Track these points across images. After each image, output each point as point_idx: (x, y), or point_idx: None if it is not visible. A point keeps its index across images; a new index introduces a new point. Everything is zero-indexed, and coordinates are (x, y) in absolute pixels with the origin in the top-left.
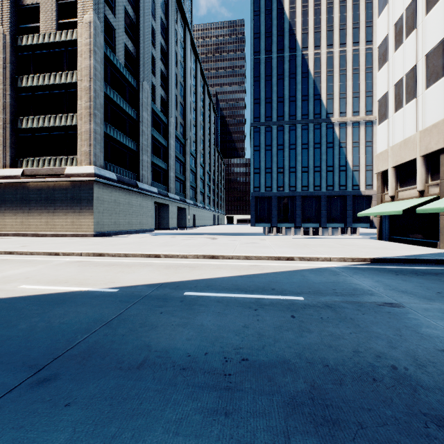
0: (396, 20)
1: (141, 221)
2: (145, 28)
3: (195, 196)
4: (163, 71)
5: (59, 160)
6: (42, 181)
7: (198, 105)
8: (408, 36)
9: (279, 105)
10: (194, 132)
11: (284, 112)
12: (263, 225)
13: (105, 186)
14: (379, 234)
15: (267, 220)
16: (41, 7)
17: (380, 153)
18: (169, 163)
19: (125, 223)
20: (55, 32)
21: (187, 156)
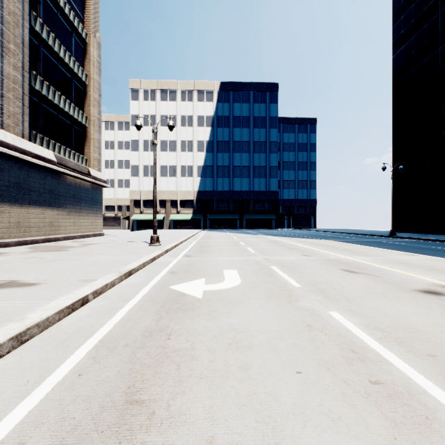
0: (145, 139)
1: None
2: None
3: None
4: None
5: (73, 154)
6: (81, 178)
7: None
8: (152, 151)
9: None
10: None
11: None
12: None
13: None
14: (132, 228)
15: None
16: None
17: (134, 191)
18: None
19: None
20: (70, 8)
21: None
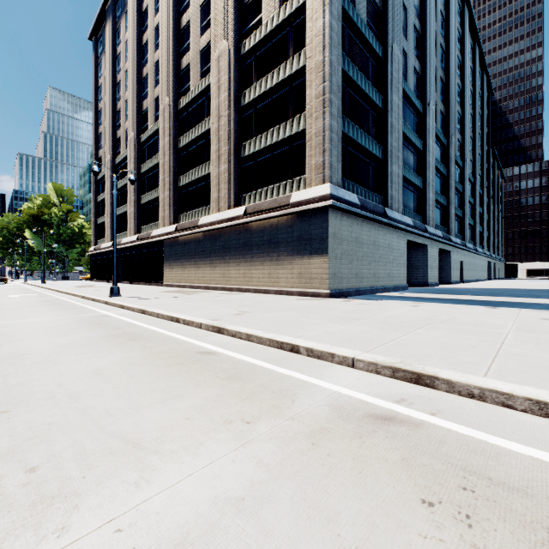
0: None
1: (389, 272)
2: None
3: (461, 232)
4: (417, 28)
5: (282, 187)
6: (264, 218)
7: (465, 79)
8: None
9: None
10: (459, 126)
11: None
12: None
13: (344, 215)
14: None
15: None
16: None
17: None
18: (426, 177)
19: (369, 276)
20: (278, 11)
21: (451, 165)
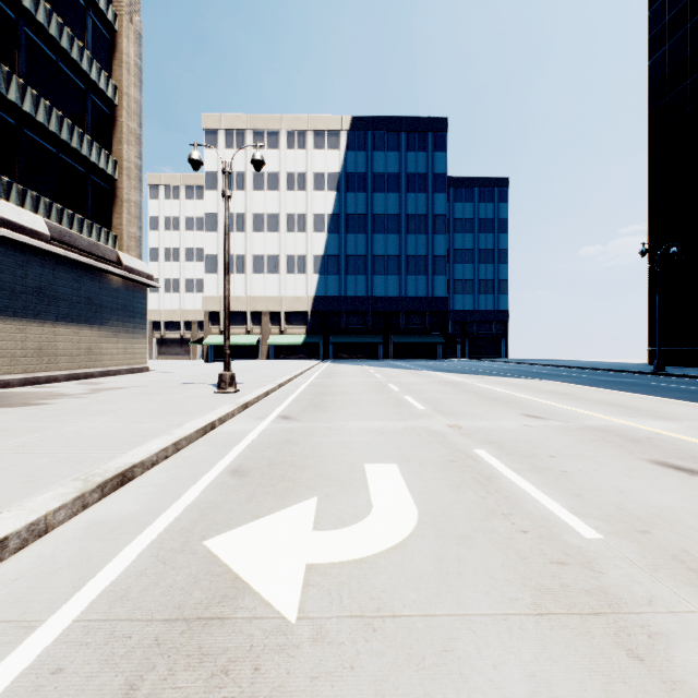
0: None
1: None
2: None
3: None
4: None
5: (88, 226)
6: (101, 268)
7: None
8: (239, 232)
9: None
10: None
11: None
12: None
13: None
14: (207, 358)
15: None
16: None
17: (210, 297)
18: None
19: None
20: None
21: None
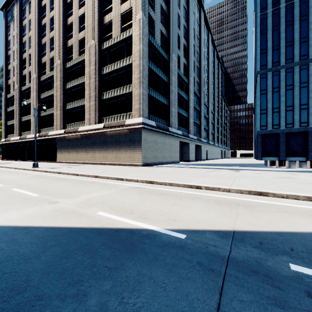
0: None
1: (171, 155)
2: (173, 15)
3: (207, 136)
4: (185, 45)
5: (122, 116)
6: (113, 130)
7: (209, 66)
8: None
9: (287, 49)
10: (206, 88)
11: (294, 54)
12: (269, 159)
13: (149, 131)
14: None
15: (274, 154)
16: (113, 22)
17: None
18: (189, 112)
19: (161, 157)
20: (120, 34)
21: (202, 106)
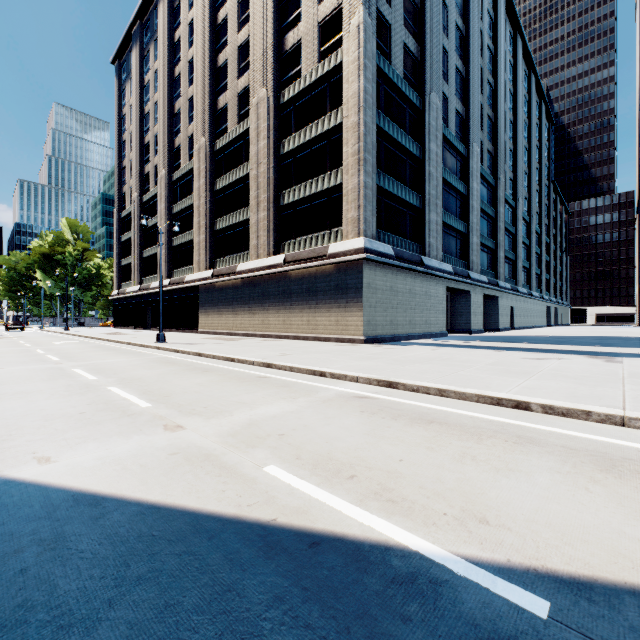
0: None
1: (427, 320)
2: (433, 6)
3: (514, 275)
4: (459, 69)
5: (321, 237)
6: (303, 267)
7: (518, 112)
8: None
9: None
10: (511, 163)
11: None
12: None
13: (378, 266)
14: None
15: None
16: (303, 43)
17: None
18: (470, 221)
19: (405, 323)
20: (317, 66)
21: (500, 206)
